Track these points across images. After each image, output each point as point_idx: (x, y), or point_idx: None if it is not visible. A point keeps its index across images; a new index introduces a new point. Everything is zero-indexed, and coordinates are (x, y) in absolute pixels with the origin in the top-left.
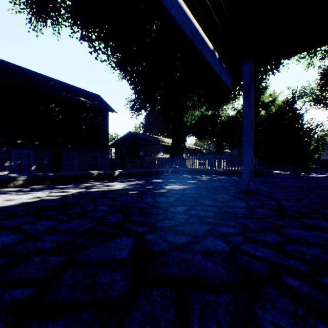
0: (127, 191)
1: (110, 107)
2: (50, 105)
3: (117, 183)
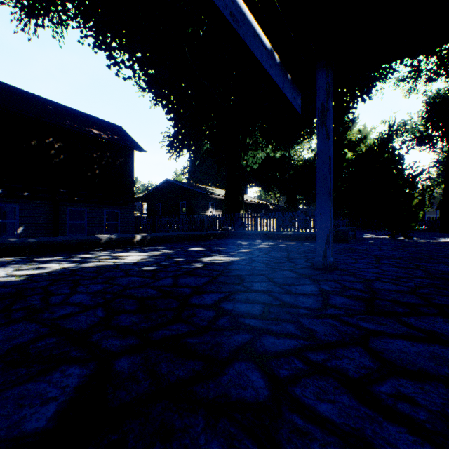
0: (141, 267)
1: (137, 144)
2: (46, 140)
3: (133, 253)
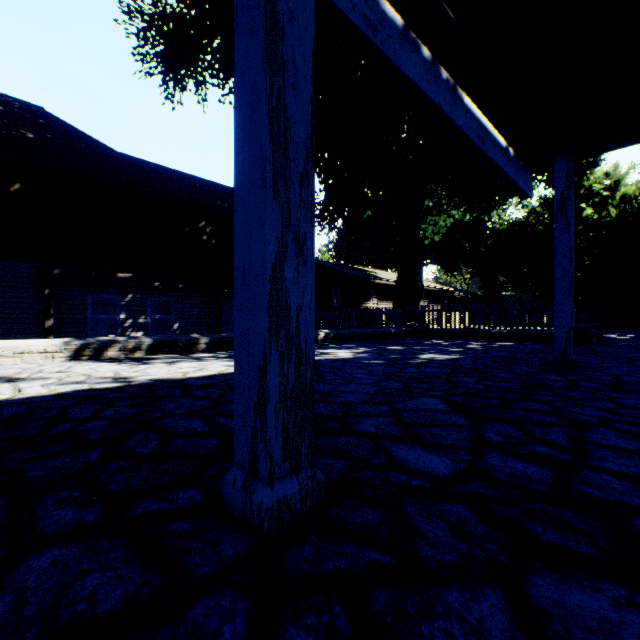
0: (368, 361)
1: None
2: (199, 224)
3: (335, 350)
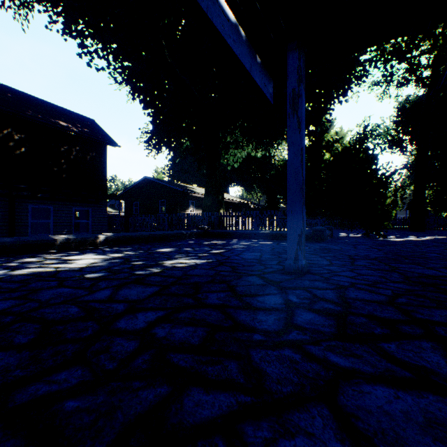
0: (84, 274)
1: (110, 139)
2: (4, 130)
3: (88, 256)
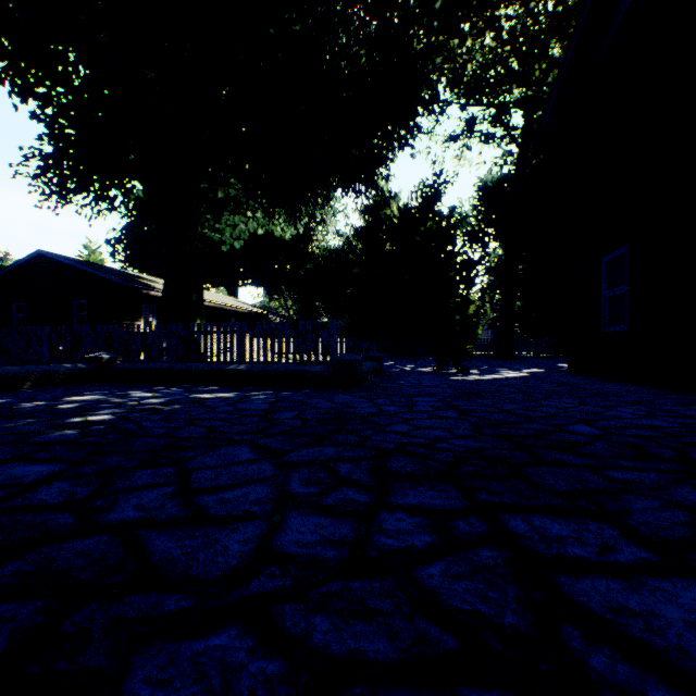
0: None
1: None
2: None
3: None
